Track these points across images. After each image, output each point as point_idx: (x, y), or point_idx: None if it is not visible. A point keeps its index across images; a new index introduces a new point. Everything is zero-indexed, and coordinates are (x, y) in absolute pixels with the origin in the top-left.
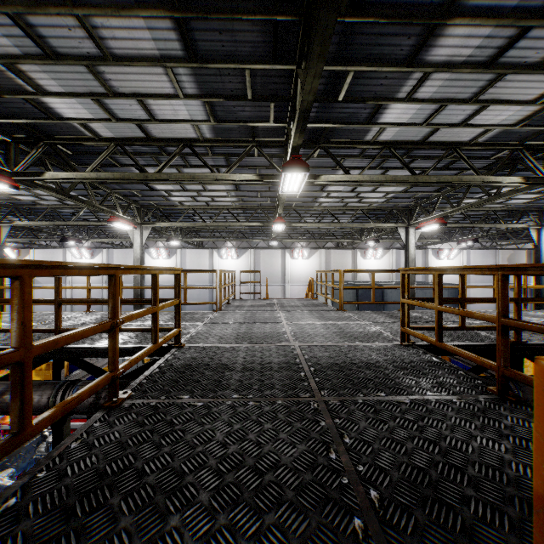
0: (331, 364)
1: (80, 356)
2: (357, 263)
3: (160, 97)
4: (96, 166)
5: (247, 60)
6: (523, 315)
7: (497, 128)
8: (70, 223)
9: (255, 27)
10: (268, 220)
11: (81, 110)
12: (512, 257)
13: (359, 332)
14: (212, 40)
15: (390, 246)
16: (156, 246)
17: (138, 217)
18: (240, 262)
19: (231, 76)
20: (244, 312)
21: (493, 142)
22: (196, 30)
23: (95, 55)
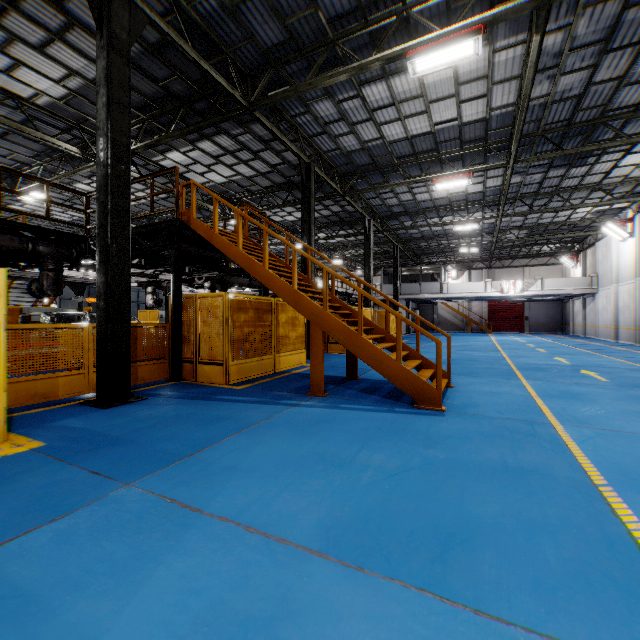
0: None
1: (20, 228)
2: None
3: (43, 75)
4: None
5: None
6: None
7: (213, 183)
8: None
9: (139, 98)
10: None
11: None
12: None
13: None
14: None
15: None
16: None
17: None
18: None
19: None
20: None
21: (210, 188)
22: None
23: (29, 42)
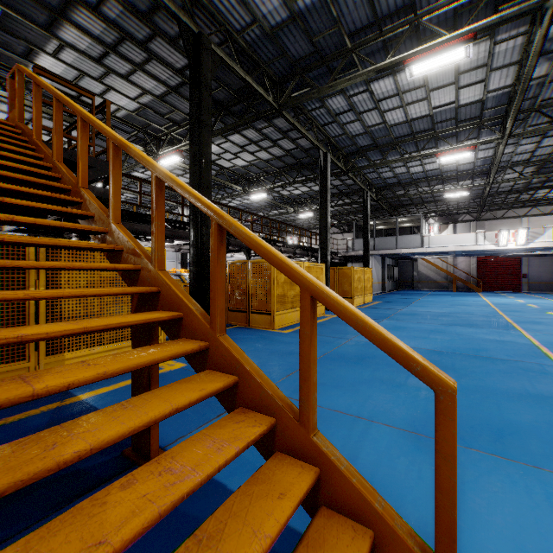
0: None
1: None
2: None
3: None
4: None
5: None
6: None
7: (124, 110)
8: None
9: None
10: None
11: None
12: None
13: None
14: None
15: None
16: None
17: None
18: None
19: None
20: None
21: (127, 121)
22: None
23: None
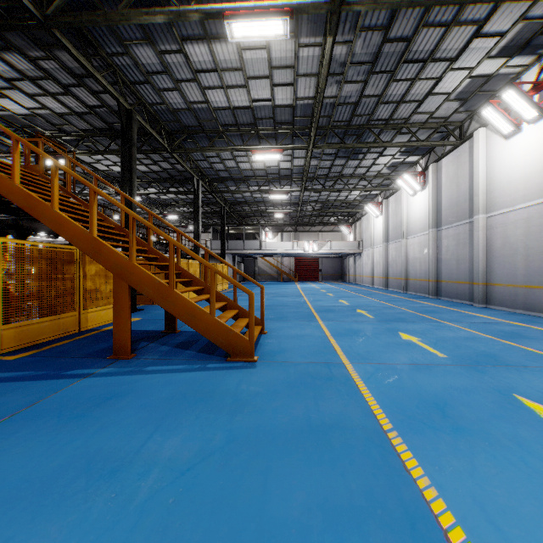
0: None
1: None
2: None
3: None
4: None
5: None
6: None
7: (10, 112)
8: None
9: None
10: None
11: None
12: None
13: None
14: None
15: None
16: None
17: None
18: None
19: None
20: None
21: (7, 118)
22: None
23: None
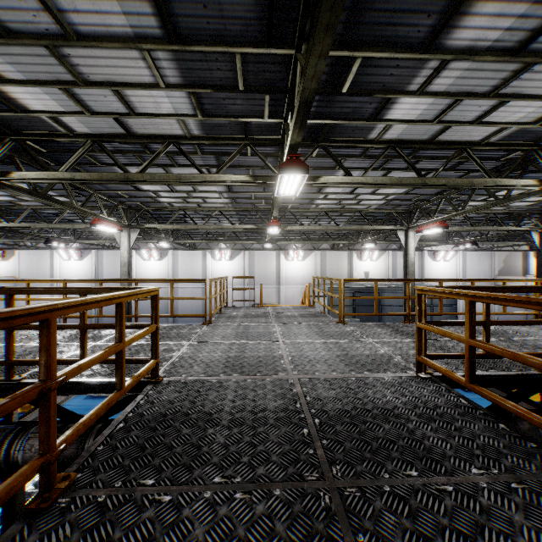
0: (339, 411)
1: None
2: (353, 264)
3: (138, 86)
4: (71, 165)
5: (238, 43)
6: (537, 329)
7: (513, 127)
8: (52, 225)
9: None
10: (262, 222)
11: (48, 101)
12: (508, 259)
13: (365, 356)
14: (194, 16)
15: (386, 248)
16: (148, 248)
17: (126, 218)
18: (233, 263)
19: (219, 63)
20: (236, 325)
21: (506, 142)
22: (175, 2)
23: (56, 34)
